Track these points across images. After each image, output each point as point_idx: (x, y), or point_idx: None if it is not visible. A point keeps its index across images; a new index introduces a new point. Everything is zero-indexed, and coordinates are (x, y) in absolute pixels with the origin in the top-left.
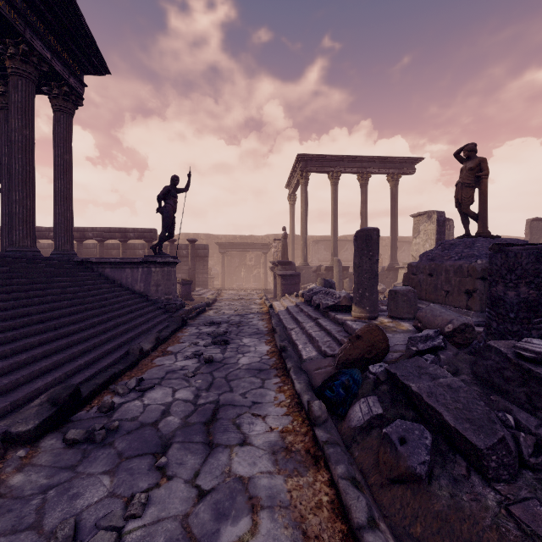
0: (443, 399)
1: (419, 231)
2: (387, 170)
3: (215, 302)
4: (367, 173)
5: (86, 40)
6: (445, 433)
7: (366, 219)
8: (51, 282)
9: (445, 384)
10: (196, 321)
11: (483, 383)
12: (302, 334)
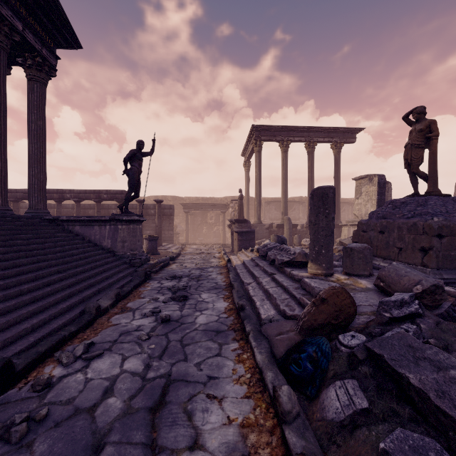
0: None
1: (361, 193)
2: (331, 139)
3: (179, 256)
4: (314, 141)
5: (57, 14)
6: None
7: (312, 182)
8: (16, 239)
9: None
10: (159, 275)
11: None
12: (259, 289)
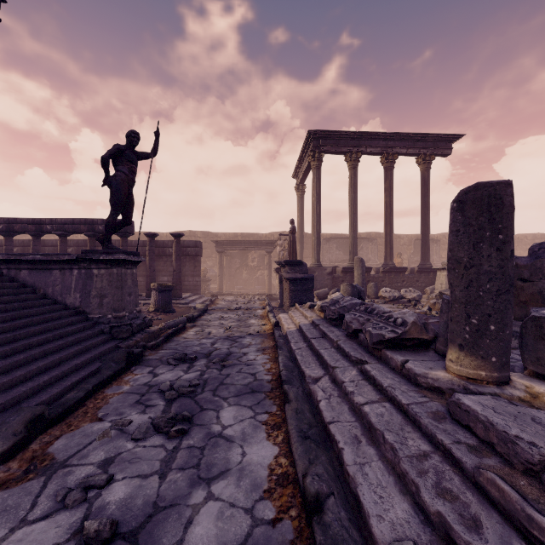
0: None
1: None
2: (417, 150)
3: (204, 314)
4: (394, 153)
5: None
6: None
7: (391, 210)
8: None
9: None
10: (160, 352)
11: None
12: (340, 400)
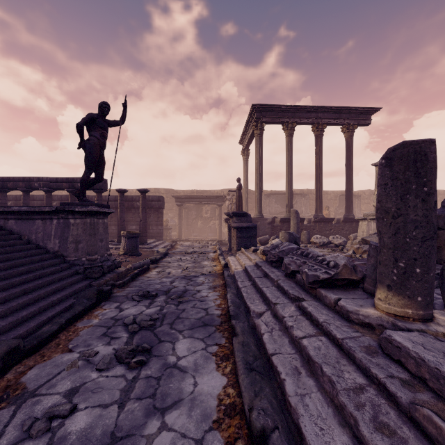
0: None
1: None
2: (342, 121)
3: (165, 257)
4: (323, 123)
5: None
6: None
7: (321, 171)
8: None
9: None
10: (126, 290)
11: None
12: (281, 333)
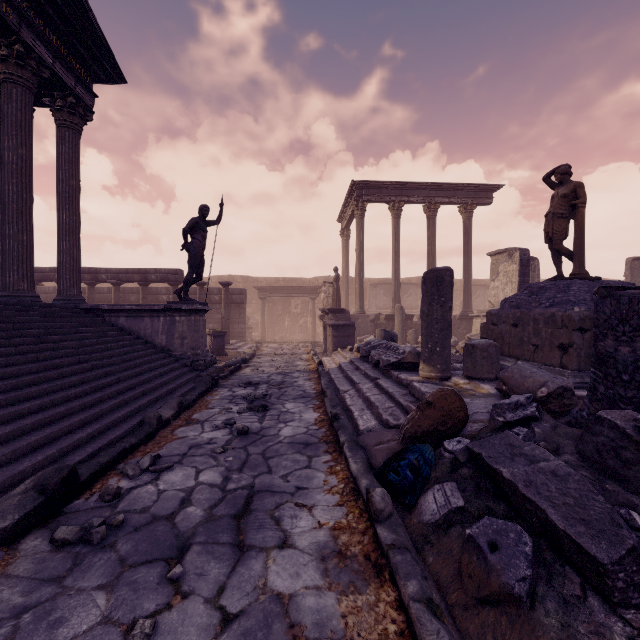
0: (546, 490)
1: (498, 272)
2: (459, 200)
3: (253, 358)
4: (436, 203)
5: (96, 40)
6: (549, 536)
7: (434, 258)
8: (50, 334)
9: (547, 470)
10: (230, 381)
11: (592, 465)
12: (358, 397)
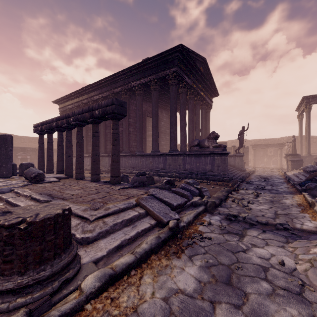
0: None
1: None
2: None
3: (255, 171)
4: None
5: (215, 91)
6: None
7: None
8: None
9: None
10: (253, 175)
11: None
12: (298, 179)
